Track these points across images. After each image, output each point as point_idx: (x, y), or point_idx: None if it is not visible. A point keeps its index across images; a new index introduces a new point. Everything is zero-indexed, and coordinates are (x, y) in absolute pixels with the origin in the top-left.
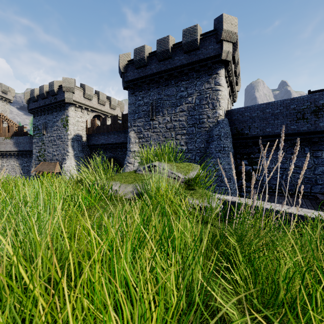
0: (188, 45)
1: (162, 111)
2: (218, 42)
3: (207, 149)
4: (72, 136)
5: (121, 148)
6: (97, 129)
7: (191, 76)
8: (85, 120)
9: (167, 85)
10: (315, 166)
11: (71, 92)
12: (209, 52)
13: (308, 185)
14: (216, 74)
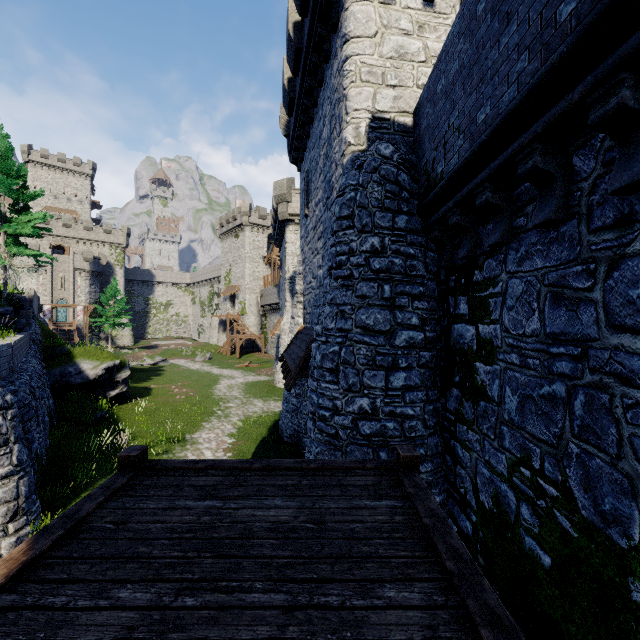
0: None
1: (311, 189)
2: None
3: None
4: (291, 275)
5: None
6: None
7: (325, 66)
8: None
9: (312, 122)
10: None
11: (285, 202)
12: None
13: None
14: (342, 12)
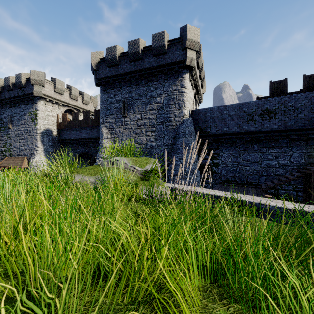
0: (157, 49)
1: (133, 108)
2: (183, 49)
3: (174, 145)
4: (42, 131)
5: (94, 143)
6: (69, 124)
7: (159, 78)
8: (56, 115)
9: (138, 85)
10: (261, 161)
11: (41, 86)
12: (175, 58)
13: (256, 176)
14: (182, 78)
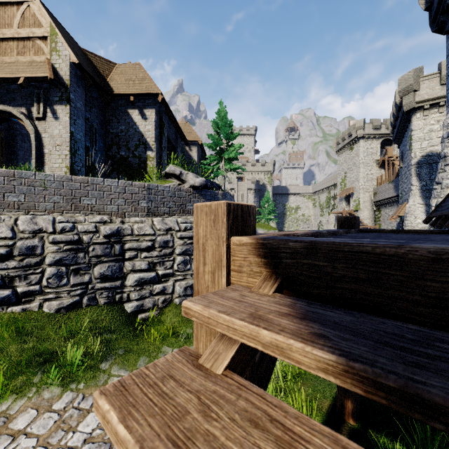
0: None
1: None
2: None
3: None
4: (417, 160)
5: None
6: None
7: None
8: None
9: None
10: None
11: (411, 93)
12: None
13: None
14: None
